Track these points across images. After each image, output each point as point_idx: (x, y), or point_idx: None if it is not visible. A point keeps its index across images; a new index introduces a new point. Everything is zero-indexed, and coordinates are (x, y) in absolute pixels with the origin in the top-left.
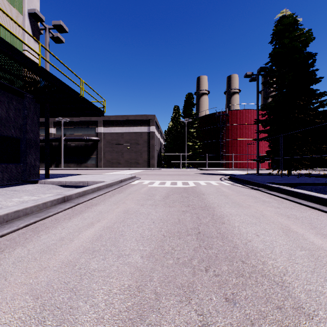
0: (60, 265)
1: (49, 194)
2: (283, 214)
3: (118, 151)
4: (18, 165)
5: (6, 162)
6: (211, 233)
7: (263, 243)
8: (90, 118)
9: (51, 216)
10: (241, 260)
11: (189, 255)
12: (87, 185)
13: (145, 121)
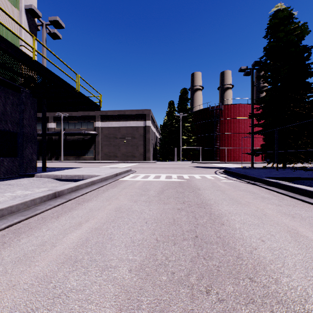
0: (32, 282)
1: (44, 188)
2: (286, 214)
3: (115, 145)
4: (15, 159)
5: (3, 156)
6: (210, 237)
7: (271, 252)
8: (88, 113)
9: (39, 214)
10: (249, 277)
11: (186, 268)
12: (82, 178)
13: (141, 116)
